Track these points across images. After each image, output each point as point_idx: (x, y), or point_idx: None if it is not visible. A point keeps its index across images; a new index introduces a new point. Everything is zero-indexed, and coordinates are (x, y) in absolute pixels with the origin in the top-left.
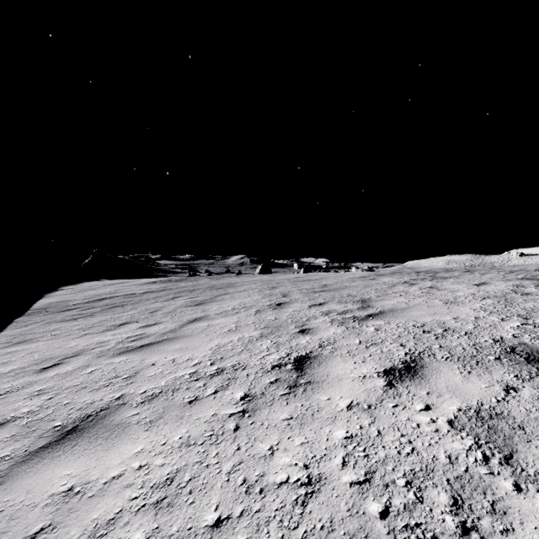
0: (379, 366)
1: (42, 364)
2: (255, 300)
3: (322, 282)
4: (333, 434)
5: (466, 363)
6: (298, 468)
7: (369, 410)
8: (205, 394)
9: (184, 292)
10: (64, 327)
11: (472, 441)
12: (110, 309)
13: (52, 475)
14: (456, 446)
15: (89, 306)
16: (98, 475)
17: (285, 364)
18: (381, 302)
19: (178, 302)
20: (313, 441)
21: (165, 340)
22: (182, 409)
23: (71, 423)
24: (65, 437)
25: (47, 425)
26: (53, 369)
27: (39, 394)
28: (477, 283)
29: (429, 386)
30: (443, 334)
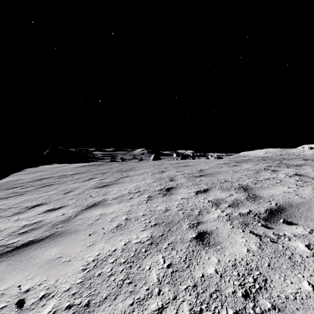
0: None
1: None
2: (148, 183)
3: (198, 167)
4: None
5: None
6: None
7: None
8: None
9: (99, 174)
10: None
11: None
12: (40, 188)
13: None
14: None
15: (29, 185)
16: None
17: None
18: (265, 191)
19: (91, 183)
20: None
21: (49, 237)
22: None
23: None
24: None
25: None
26: None
27: None
28: None
29: None
30: None
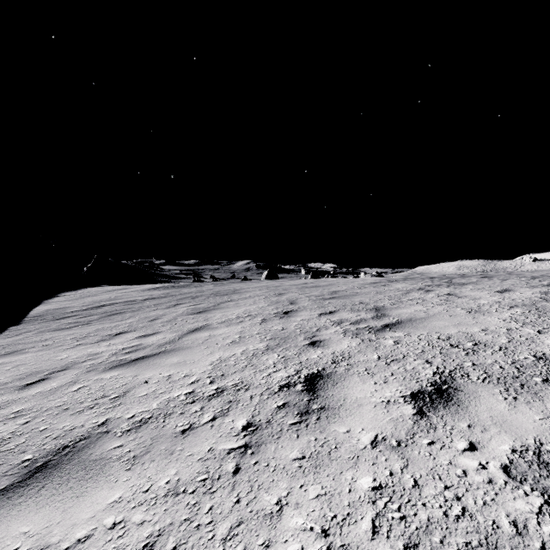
0: (404, 389)
1: (26, 379)
2: (261, 307)
3: (332, 288)
4: (357, 482)
5: (508, 386)
6: (314, 535)
7: (399, 448)
8: (201, 421)
9: (187, 299)
10: (57, 336)
11: (541, 500)
12: (108, 317)
13: (5, 533)
14: (520, 507)
15: (87, 314)
16: (61, 535)
17: (294, 383)
18: (396, 311)
19: (180, 310)
20: (332, 493)
21: (162, 353)
22: (173, 441)
23: (43, 456)
24: (32, 476)
25: (15, 459)
26: (37, 385)
27: (15, 417)
28: (500, 290)
29: (469, 417)
30: (474, 349)
